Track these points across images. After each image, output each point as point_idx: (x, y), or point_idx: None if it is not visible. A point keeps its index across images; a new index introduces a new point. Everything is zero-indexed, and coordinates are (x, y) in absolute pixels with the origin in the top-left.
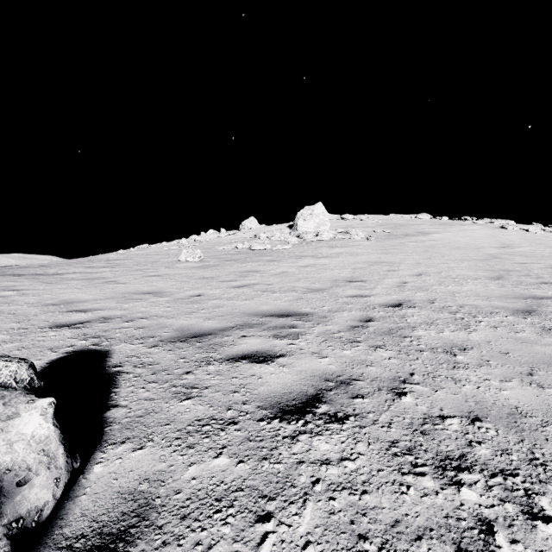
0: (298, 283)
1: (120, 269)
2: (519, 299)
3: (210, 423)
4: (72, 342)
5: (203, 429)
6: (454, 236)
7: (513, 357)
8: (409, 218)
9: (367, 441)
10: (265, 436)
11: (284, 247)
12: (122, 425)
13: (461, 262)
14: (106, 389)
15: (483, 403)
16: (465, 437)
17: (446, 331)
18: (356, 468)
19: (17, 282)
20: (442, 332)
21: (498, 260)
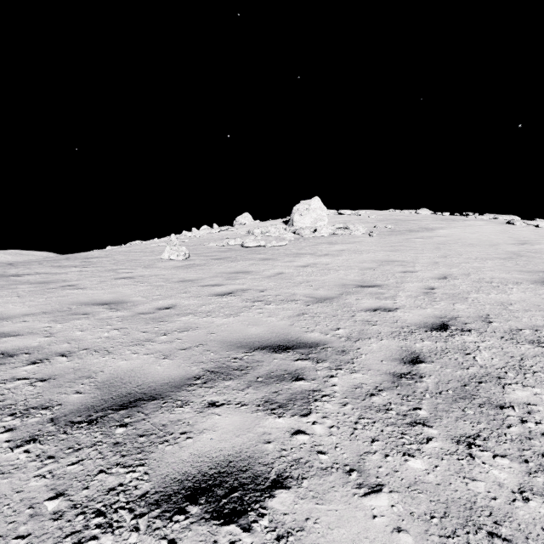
0: (298, 288)
1: (91, 269)
2: None
3: None
4: None
5: None
6: (462, 232)
7: None
8: (409, 214)
9: None
10: None
11: (279, 243)
12: None
13: (485, 261)
14: None
15: None
16: None
17: None
18: None
19: None
20: None
21: (525, 258)
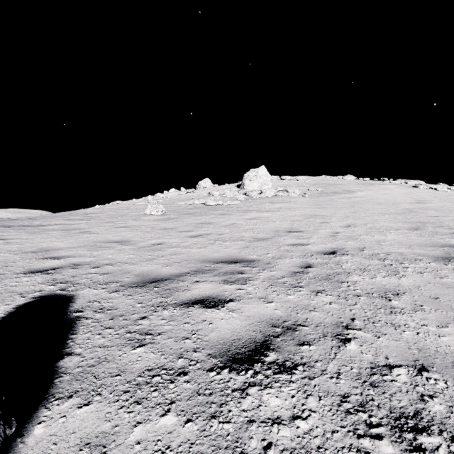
0: (245, 233)
1: (94, 221)
2: (437, 247)
3: (160, 374)
4: (41, 287)
5: (152, 381)
6: (375, 194)
7: (443, 302)
8: (337, 179)
9: (318, 394)
10: (214, 389)
11: (233, 202)
12: (72, 376)
13: (383, 215)
14: (64, 335)
15: (425, 350)
16: (415, 390)
17: (378, 277)
18: (309, 429)
19: (5, 232)
20: (375, 277)
21: (414, 213)
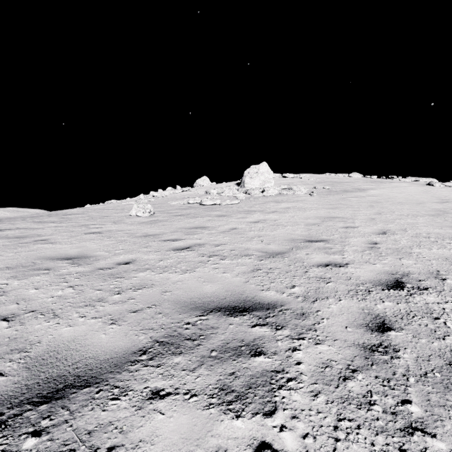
0: (251, 243)
1: (66, 224)
2: None
3: None
4: None
5: None
6: (390, 192)
7: None
8: (342, 177)
9: None
10: None
11: (233, 202)
12: None
13: (416, 218)
14: None
15: None
16: None
17: None
18: None
19: None
20: None
21: (451, 215)
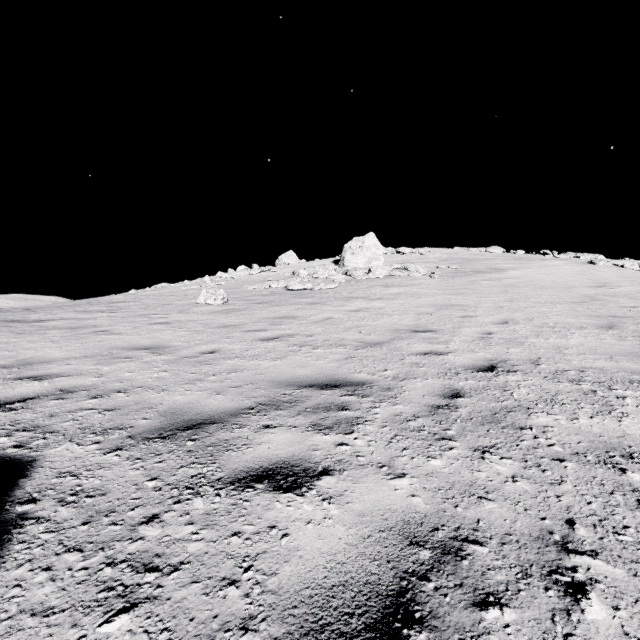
0: (348, 333)
1: (120, 314)
2: None
3: None
4: None
5: None
6: (535, 273)
7: None
8: (477, 252)
9: None
10: None
11: (328, 286)
12: None
13: (554, 305)
14: None
15: None
16: None
17: (581, 416)
18: None
19: None
20: (577, 418)
21: (599, 302)
